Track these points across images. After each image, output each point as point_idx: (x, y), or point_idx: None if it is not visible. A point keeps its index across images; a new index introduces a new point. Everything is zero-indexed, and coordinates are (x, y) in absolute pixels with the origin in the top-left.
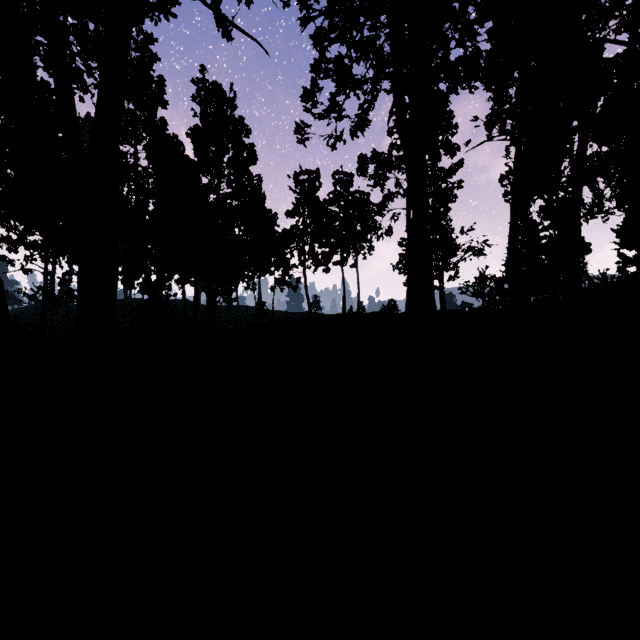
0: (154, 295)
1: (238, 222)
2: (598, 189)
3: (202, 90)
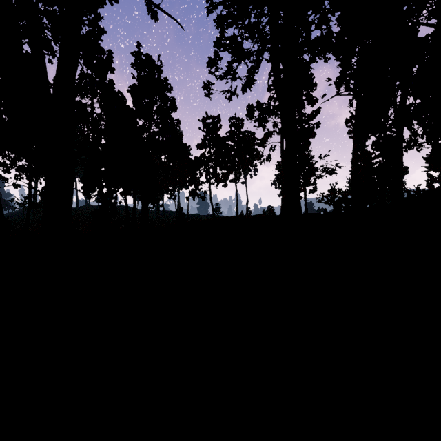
0: (105, 203)
1: (163, 152)
2: (413, 129)
3: (138, 60)
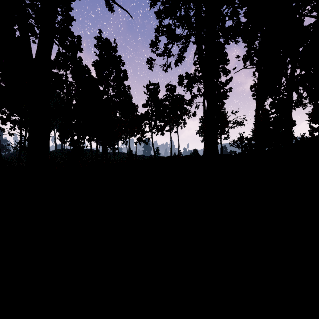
0: (75, 146)
1: (118, 109)
2: (299, 93)
3: (99, 42)
